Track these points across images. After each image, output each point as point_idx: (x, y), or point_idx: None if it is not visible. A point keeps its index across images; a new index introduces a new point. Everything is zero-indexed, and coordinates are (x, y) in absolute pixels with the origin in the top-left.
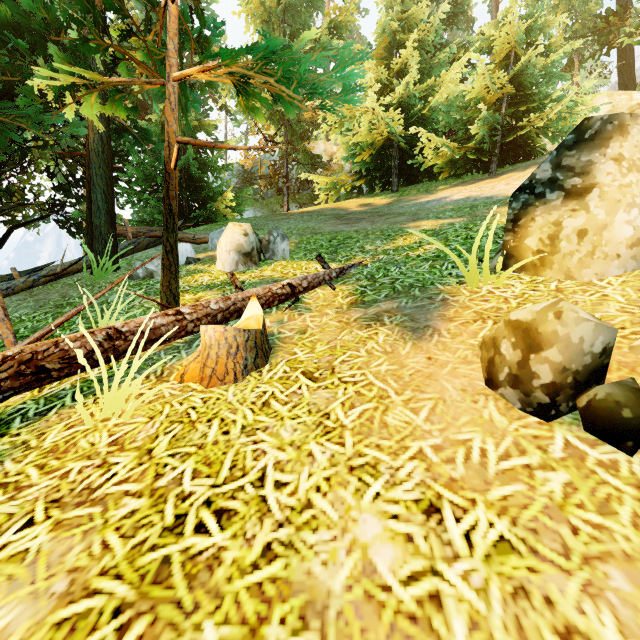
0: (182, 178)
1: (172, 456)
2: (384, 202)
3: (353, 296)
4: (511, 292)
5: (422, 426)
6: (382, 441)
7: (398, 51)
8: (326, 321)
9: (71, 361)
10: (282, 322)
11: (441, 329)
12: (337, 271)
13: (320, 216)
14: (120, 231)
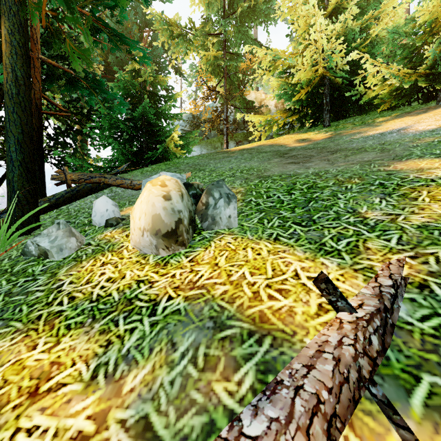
0: (142, 125)
1: None
2: (322, 137)
3: None
4: None
5: None
6: None
7: None
8: None
9: None
10: None
11: None
12: (377, 325)
13: (260, 153)
14: (63, 178)
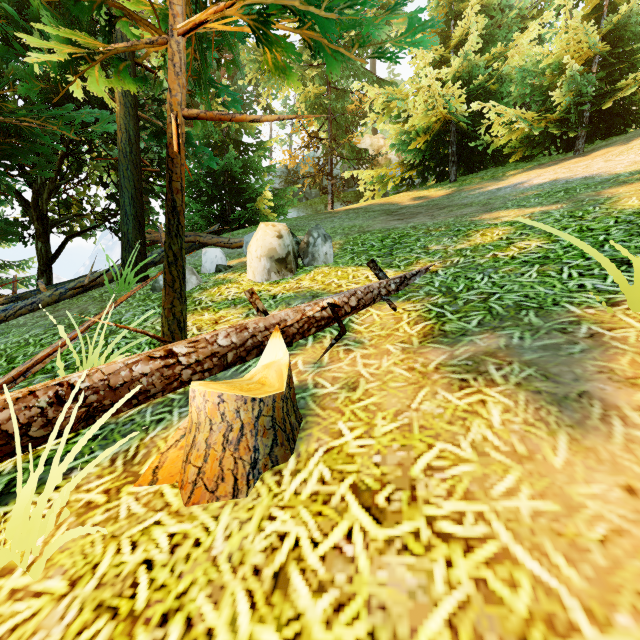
0: (225, 181)
1: None
2: (441, 193)
3: (425, 322)
4: None
5: None
6: None
7: (456, 22)
8: (388, 367)
9: None
10: (320, 364)
11: (621, 405)
12: (397, 281)
13: (368, 213)
14: (155, 237)
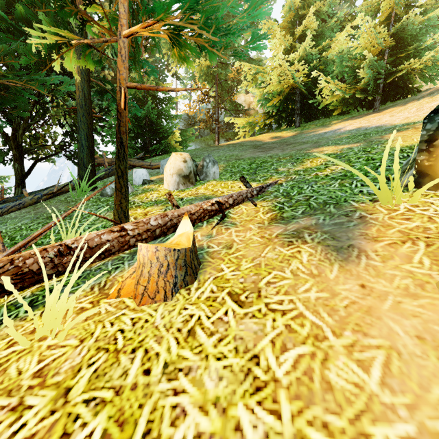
0: (146, 124)
1: (86, 403)
2: (290, 135)
3: (272, 212)
4: (433, 210)
5: (379, 395)
6: (329, 417)
7: (300, 22)
8: (250, 236)
9: (23, 277)
10: (211, 236)
11: (367, 250)
12: (257, 189)
13: (242, 146)
14: (100, 161)
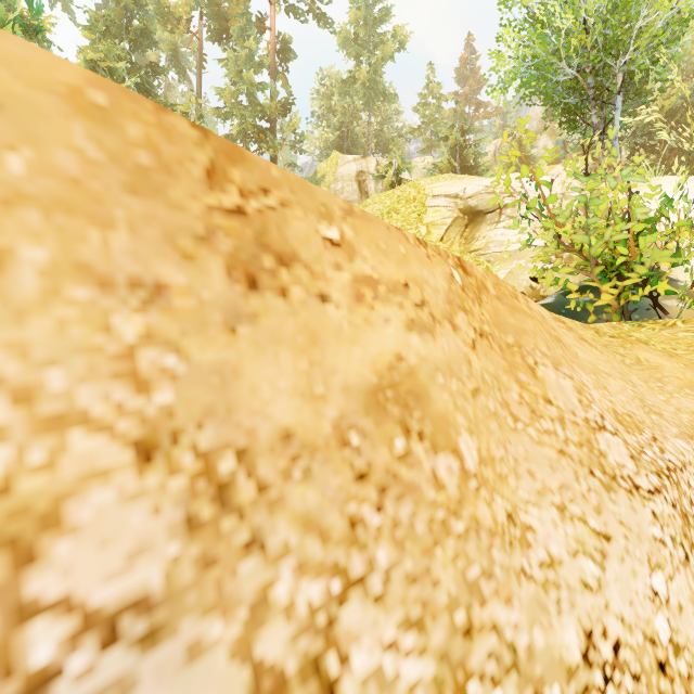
0: None
1: None
2: None
3: None
4: None
5: None
6: None
7: None
8: None
9: None
10: None
11: None
12: None
13: None
14: None
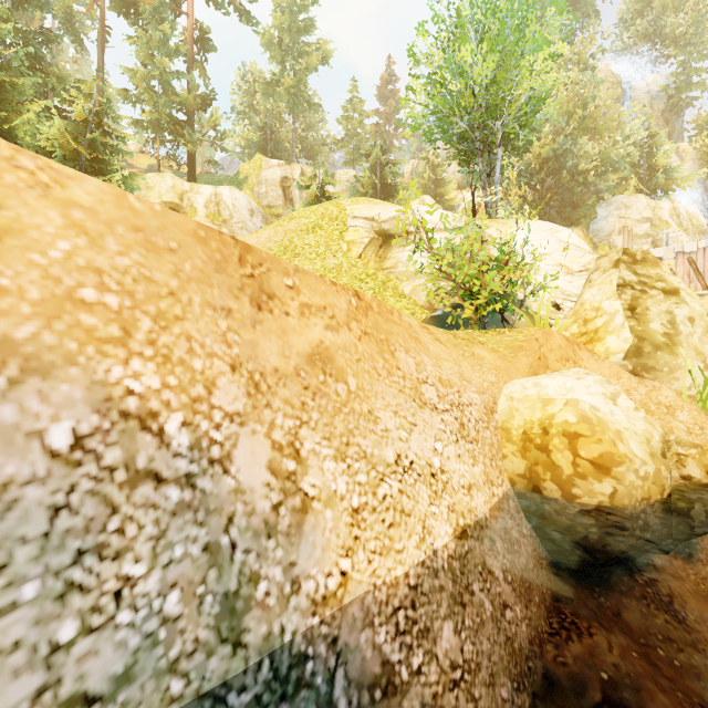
0: None
1: None
2: None
3: None
4: None
5: None
6: None
7: None
8: None
9: None
10: None
11: None
12: None
13: None
14: None
